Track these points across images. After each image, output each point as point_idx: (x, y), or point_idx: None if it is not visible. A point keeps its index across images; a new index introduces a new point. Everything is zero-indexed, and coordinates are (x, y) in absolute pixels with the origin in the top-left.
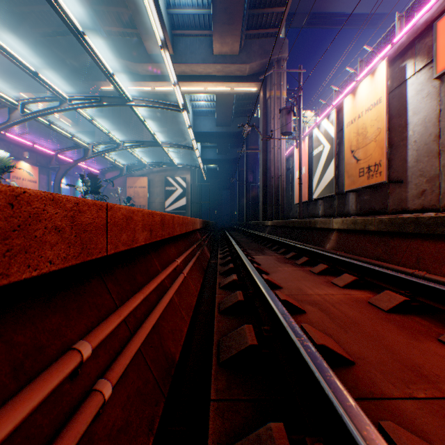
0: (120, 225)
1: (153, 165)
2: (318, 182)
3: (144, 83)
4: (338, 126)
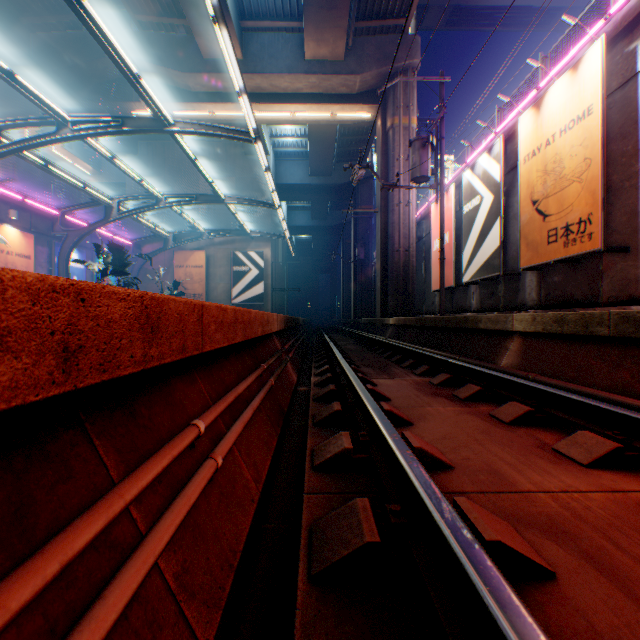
0: None
1: (214, 233)
2: (472, 256)
3: (199, 104)
4: (506, 164)
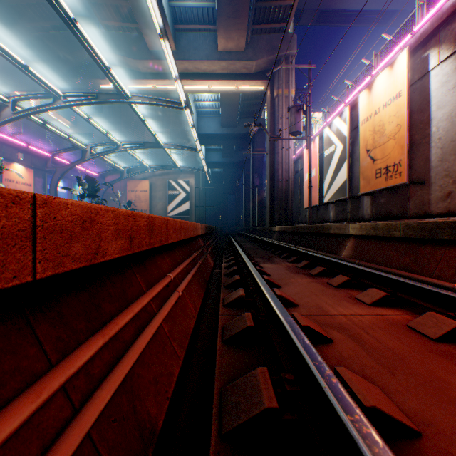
0: (68, 231)
1: (155, 168)
2: (330, 185)
3: (145, 81)
4: (352, 124)
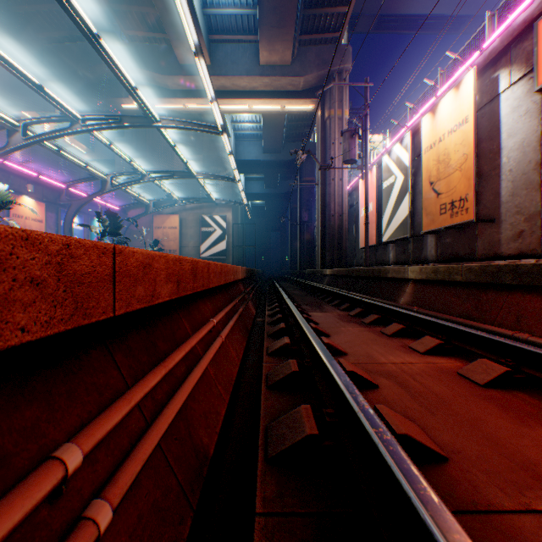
0: (134, 275)
1: (186, 200)
2: (389, 221)
3: (175, 99)
4: (414, 152)
